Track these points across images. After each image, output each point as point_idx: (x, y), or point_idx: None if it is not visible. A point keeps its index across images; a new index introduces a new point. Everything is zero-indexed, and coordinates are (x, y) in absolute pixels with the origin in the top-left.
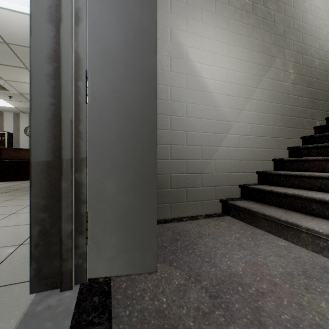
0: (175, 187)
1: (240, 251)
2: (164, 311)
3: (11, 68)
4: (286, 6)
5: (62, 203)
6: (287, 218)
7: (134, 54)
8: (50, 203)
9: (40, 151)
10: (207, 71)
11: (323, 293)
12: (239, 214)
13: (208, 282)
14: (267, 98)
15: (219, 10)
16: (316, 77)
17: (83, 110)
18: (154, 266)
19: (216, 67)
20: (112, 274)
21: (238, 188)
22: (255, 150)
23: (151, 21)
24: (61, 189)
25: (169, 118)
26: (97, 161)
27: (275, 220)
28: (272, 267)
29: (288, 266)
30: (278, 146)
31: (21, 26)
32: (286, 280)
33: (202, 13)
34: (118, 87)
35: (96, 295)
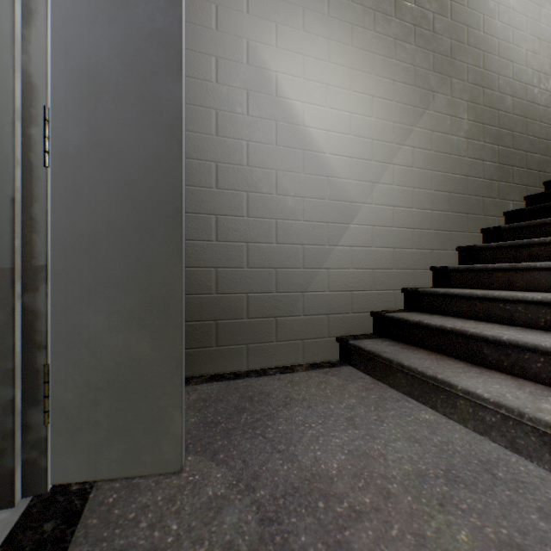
0: (255, 317)
1: (347, 431)
2: (164, 550)
3: None
4: (454, 5)
5: None
6: (436, 371)
7: (140, 78)
8: None
9: None
10: (314, 115)
11: (468, 513)
12: (365, 363)
13: (268, 492)
14: (421, 163)
15: (336, 10)
16: (509, 128)
17: (39, 179)
18: (177, 461)
19: (330, 109)
20: (97, 477)
21: (370, 317)
22: (400, 252)
23: (172, 19)
24: None
25: (246, 196)
26: (69, 272)
27: (417, 374)
28: (393, 461)
29: (423, 459)
30: (440, 245)
31: None
32: (410, 488)
33: (304, 15)
34: (109, 138)
35: (53, 518)
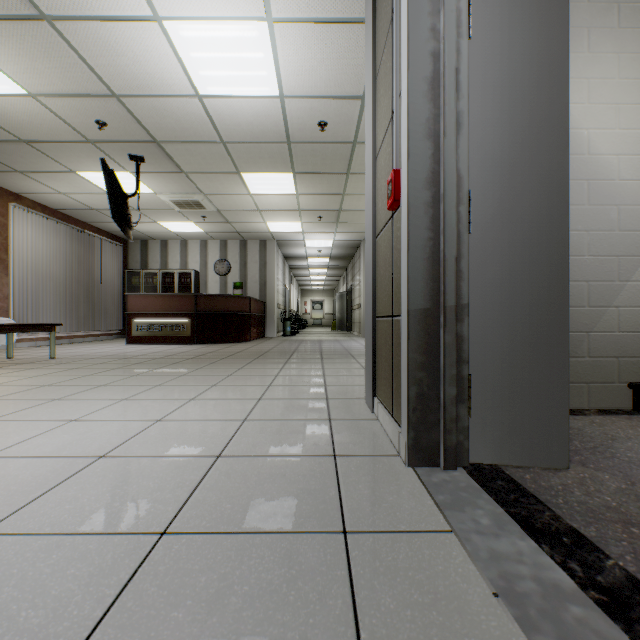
0: None
1: None
2: (617, 508)
3: (217, 176)
4: None
5: (445, 360)
6: None
7: (533, 157)
8: (427, 360)
9: (417, 297)
10: (601, 140)
11: None
12: None
13: None
14: None
15: (627, 19)
16: None
17: (463, 242)
18: (564, 460)
19: (620, 130)
20: (500, 462)
21: None
22: None
23: (560, 105)
24: (444, 343)
25: None
26: (479, 309)
27: None
28: None
29: None
30: None
31: (249, 116)
32: None
33: (589, 35)
34: (509, 207)
35: (497, 479)
